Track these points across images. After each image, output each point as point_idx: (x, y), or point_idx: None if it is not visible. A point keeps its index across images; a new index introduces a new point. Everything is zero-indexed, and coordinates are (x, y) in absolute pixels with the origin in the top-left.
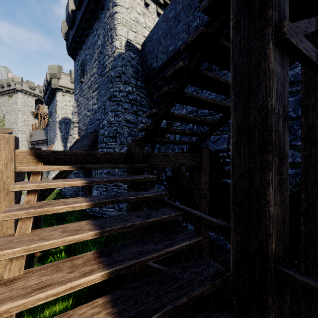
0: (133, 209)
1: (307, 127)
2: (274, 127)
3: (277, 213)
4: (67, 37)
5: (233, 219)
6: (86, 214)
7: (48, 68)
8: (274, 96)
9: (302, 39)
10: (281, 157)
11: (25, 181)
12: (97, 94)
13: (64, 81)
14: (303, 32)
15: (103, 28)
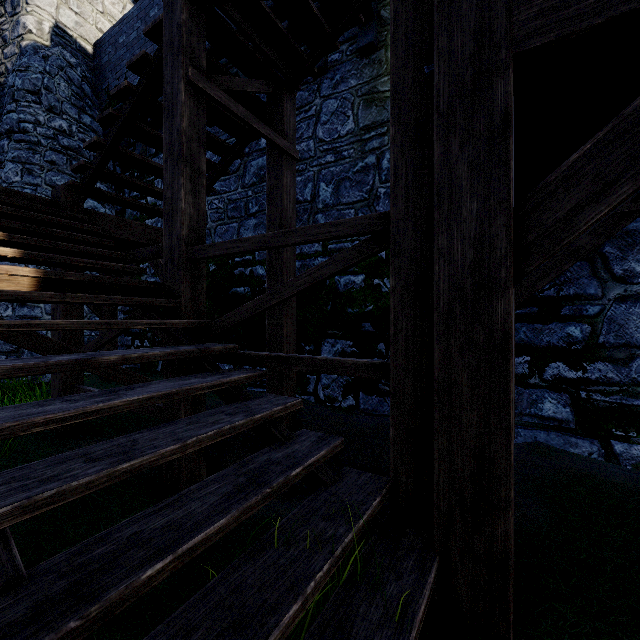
0: None
1: (270, 187)
2: (186, 145)
3: (189, 211)
4: None
5: (164, 227)
6: None
7: None
8: (185, 121)
9: (214, 87)
10: (195, 172)
11: None
12: None
13: None
14: (238, 88)
15: None
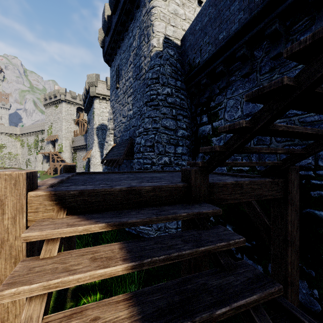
0: (193, 271)
1: None
2: None
3: None
4: (104, 44)
5: None
6: (122, 230)
7: (87, 77)
8: None
9: None
10: None
11: (33, 258)
12: (132, 99)
13: (101, 89)
14: None
15: (138, 28)
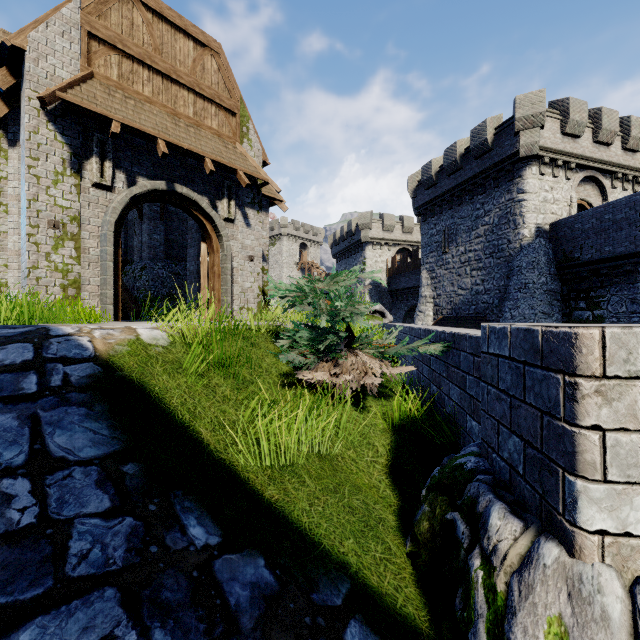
0: None
1: None
2: None
3: None
4: (415, 195)
5: None
6: None
7: (359, 217)
8: None
9: None
10: None
11: None
12: (483, 274)
13: (375, 231)
14: None
15: (496, 207)
